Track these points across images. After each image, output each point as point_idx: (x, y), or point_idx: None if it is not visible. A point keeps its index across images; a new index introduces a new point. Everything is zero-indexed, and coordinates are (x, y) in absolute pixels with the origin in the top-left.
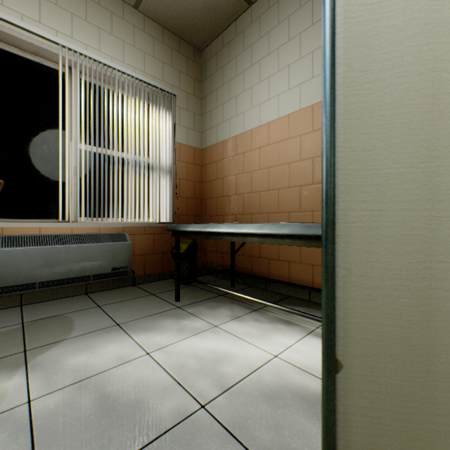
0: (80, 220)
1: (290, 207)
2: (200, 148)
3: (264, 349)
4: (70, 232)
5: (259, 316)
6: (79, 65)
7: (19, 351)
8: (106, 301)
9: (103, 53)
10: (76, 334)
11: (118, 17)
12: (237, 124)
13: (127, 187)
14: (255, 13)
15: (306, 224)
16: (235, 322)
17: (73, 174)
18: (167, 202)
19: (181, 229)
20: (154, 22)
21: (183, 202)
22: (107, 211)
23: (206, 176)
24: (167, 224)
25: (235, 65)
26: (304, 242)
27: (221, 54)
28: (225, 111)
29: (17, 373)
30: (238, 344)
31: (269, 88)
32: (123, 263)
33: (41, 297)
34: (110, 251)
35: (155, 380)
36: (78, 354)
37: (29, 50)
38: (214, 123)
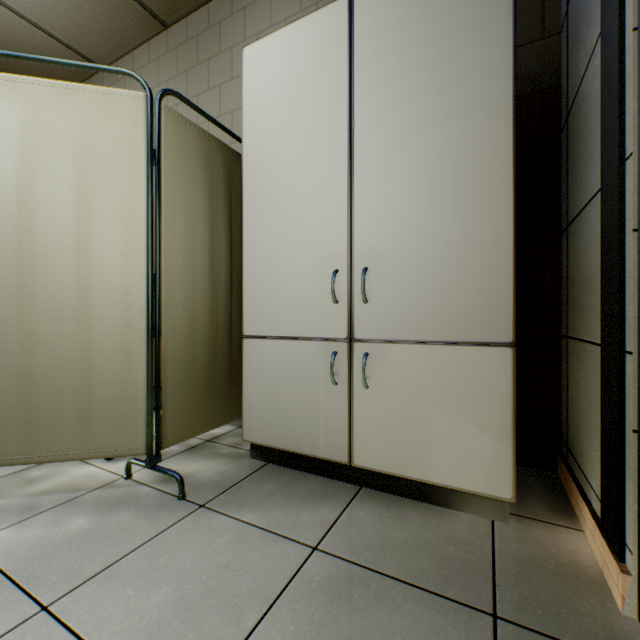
0: None
1: None
2: None
3: None
4: None
5: None
6: None
7: None
8: None
9: None
10: None
11: None
12: None
13: None
14: (107, 80)
15: None
16: None
17: None
18: None
19: None
20: None
21: None
22: None
23: None
24: None
25: None
26: None
27: None
28: None
29: None
30: None
31: None
32: None
33: None
34: None
35: None
36: None
37: None
38: None
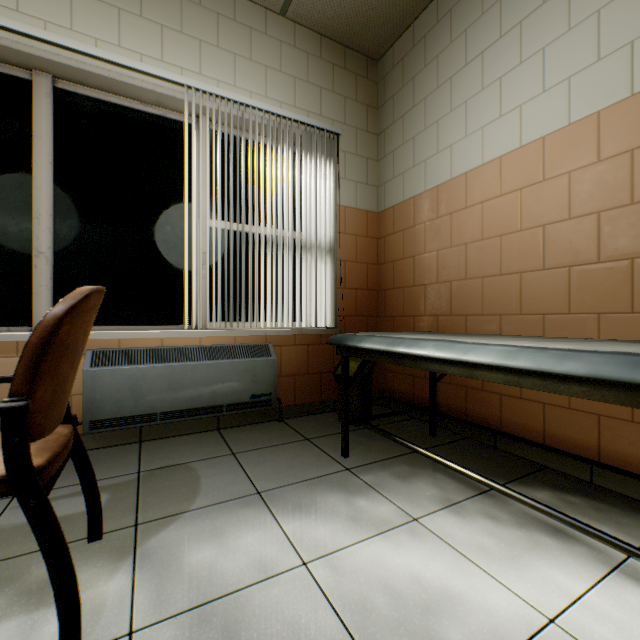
0: (210, 326)
1: (546, 304)
2: (375, 210)
3: (521, 594)
4: (198, 343)
5: (493, 508)
6: (208, 109)
7: (129, 524)
8: (243, 446)
9: (239, 88)
10: (202, 503)
11: (259, 34)
12: (438, 166)
13: (271, 277)
14: None
15: (629, 358)
16: (448, 515)
17: (201, 263)
18: (327, 297)
19: (350, 344)
20: (308, 30)
21: (350, 295)
22: (245, 312)
23: (385, 253)
24: (327, 330)
25: (436, 71)
26: (624, 397)
27: (411, 58)
28: (417, 148)
29: (121, 567)
30: (463, 572)
31: (501, 97)
32: (265, 388)
33: (163, 432)
34: (249, 370)
35: (319, 631)
36: (202, 543)
37: (149, 101)
38: (398, 170)
